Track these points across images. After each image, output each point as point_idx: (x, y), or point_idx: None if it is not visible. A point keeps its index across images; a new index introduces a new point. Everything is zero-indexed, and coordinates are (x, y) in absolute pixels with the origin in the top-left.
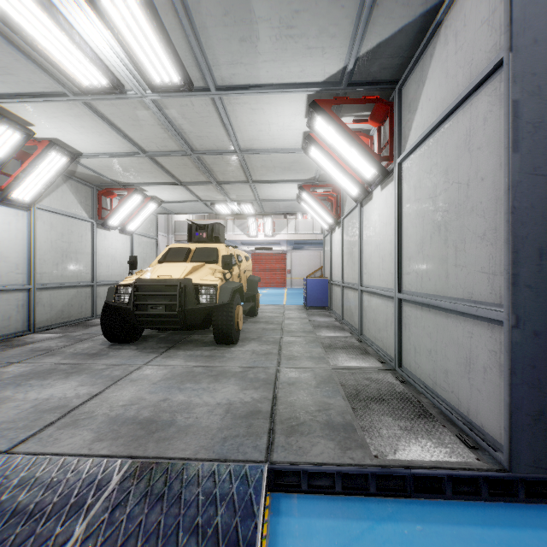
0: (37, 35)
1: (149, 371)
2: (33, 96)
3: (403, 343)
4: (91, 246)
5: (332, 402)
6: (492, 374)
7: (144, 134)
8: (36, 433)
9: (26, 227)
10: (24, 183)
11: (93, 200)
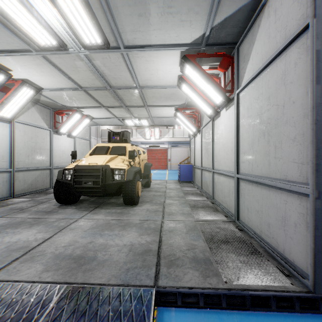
0: (10, 11)
1: (82, 223)
2: (10, 51)
3: (240, 205)
4: (50, 145)
5: (196, 243)
6: (301, 228)
7: (81, 76)
8: (6, 266)
9: (8, 133)
10: (7, 106)
11: (51, 117)
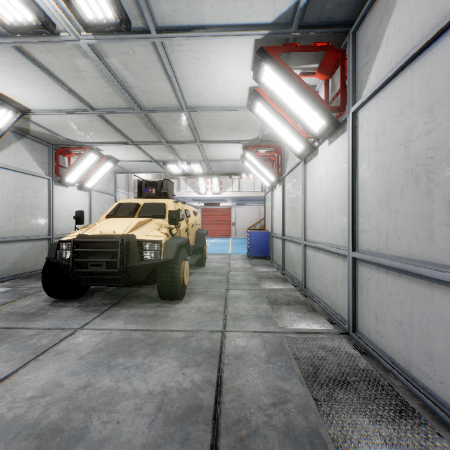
0: None
1: (82, 338)
2: None
3: (359, 306)
4: (48, 201)
5: (288, 387)
6: None
7: (89, 88)
8: None
9: None
10: None
11: (50, 158)
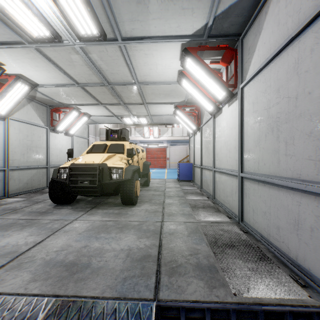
0: None
1: (78, 224)
2: (2, 44)
3: (244, 205)
4: (46, 143)
5: (199, 247)
6: (318, 233)
7: (77, 71)
8: None
9: (3, 131)
10: (0, 102)
11: (47, 114)
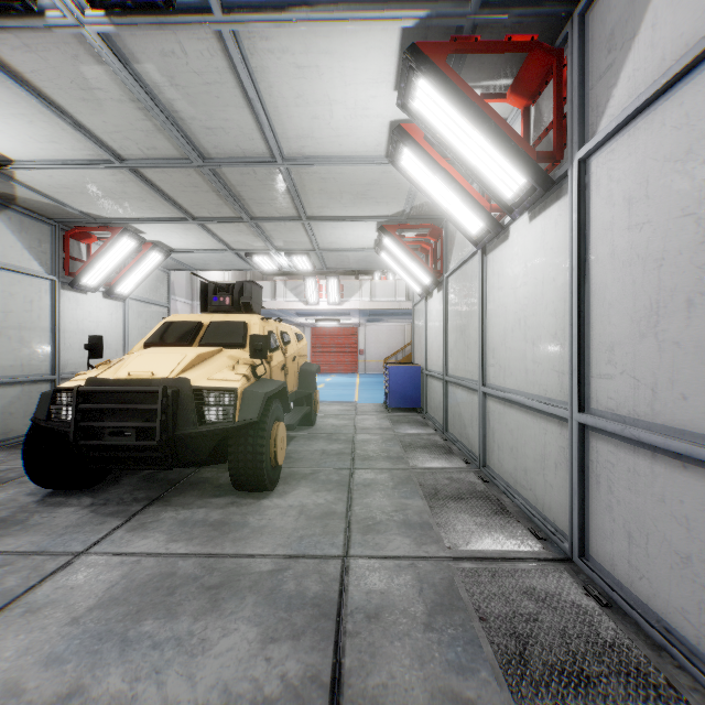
0: None
1: (84, 574)
2: None
3: (592, 512)
4: (51, 318)
5: (471, 692)
6: None
7: (111, 121)
8: None
9: None
10: None
11: (54, 245)
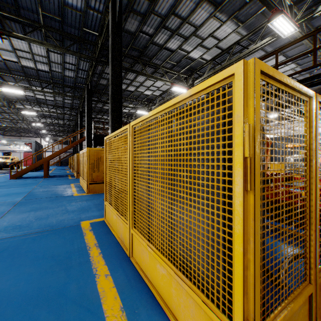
0: None
1: (2, 170)
2: None
3: None
4: None
5: None
6: None
7: None
8: None
9: None
10: None
11: None
